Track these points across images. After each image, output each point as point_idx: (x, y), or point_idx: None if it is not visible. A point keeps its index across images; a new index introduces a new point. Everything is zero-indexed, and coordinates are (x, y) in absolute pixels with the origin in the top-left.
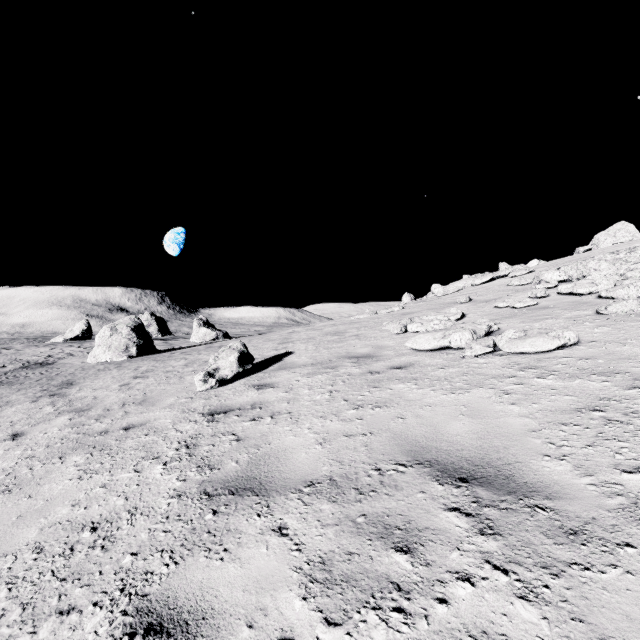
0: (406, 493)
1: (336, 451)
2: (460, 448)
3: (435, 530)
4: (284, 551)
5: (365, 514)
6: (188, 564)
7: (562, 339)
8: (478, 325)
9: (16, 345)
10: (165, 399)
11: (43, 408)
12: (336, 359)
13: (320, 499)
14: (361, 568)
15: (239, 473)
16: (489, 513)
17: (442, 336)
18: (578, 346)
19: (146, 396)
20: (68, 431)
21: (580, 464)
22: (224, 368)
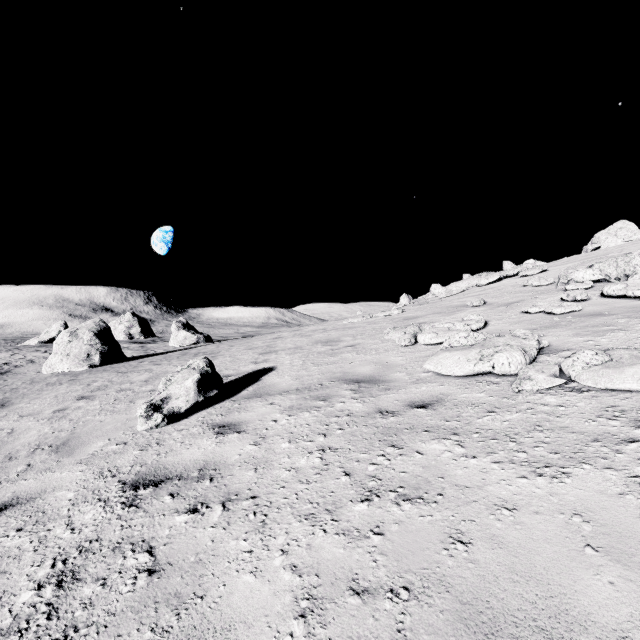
0: None
1: None
2: None
3: None
4: None
5: None
6: None
7: None
8: (524, 340)
9: None
10: (91, 442)
11: None
12: (329, 383)
13: None
14: None
15: None
16: None
17: (479, 357)
18: None
19: (73, 433)
20: None
21: None
22: (177, 397)
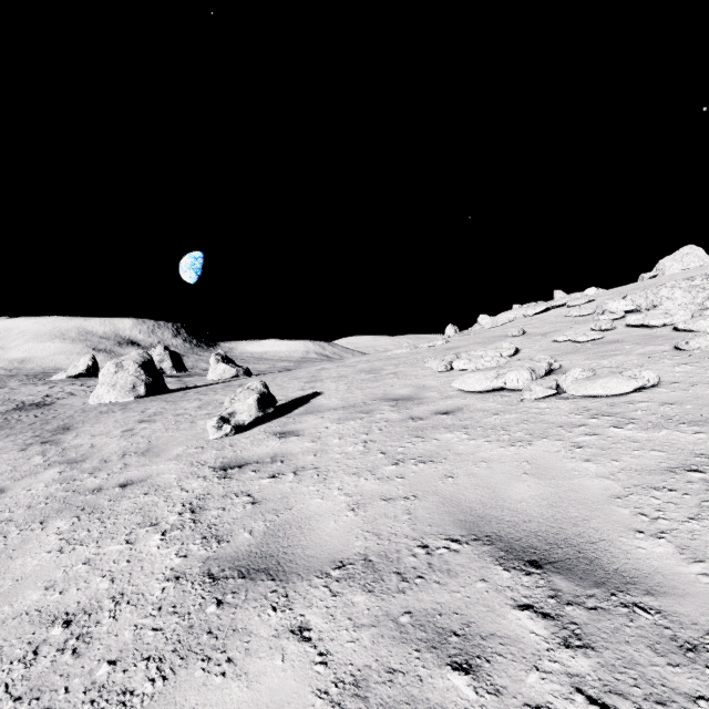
0: (462, 581)
1: (372, 520)
2: (527, 519)
3: (503, 638)
4: (305, 664)
5: (410, 611)
6: (179, 680)
7: (640, 380)
8: (537, 362)
9: (11, 383)
10: (172, 449)
11: (31, 458)
12: (371, 401)
13: (352, 587)
14: (407, 695)
15: (252, 548)
16: (573, 614)
17: (495, 375)
18: (658, 388)
19: (151, 444)
20: (56, 488)
21: (685, 544)
22: (241, 412)
